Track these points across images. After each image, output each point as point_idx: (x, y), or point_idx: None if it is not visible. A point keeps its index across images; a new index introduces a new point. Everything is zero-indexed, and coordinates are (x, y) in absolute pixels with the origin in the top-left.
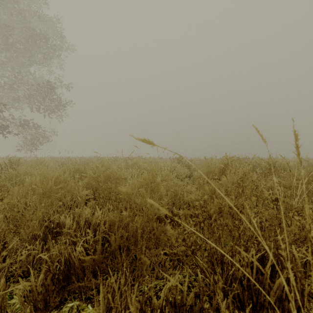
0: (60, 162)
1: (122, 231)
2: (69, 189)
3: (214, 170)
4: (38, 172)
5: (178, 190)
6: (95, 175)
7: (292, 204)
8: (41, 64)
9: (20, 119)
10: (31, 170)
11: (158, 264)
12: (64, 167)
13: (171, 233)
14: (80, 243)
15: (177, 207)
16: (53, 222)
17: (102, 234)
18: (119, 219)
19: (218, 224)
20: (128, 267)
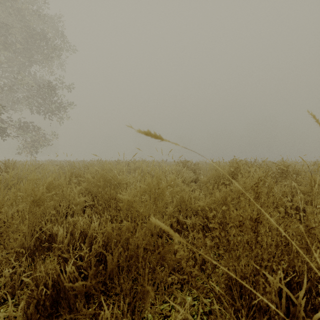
0: (60, 165)
1: (121, 249)
2: (64, 195)
3: (223, 174)
4: (28, 177)
5: (185, 197)
6: (94, 180)
7: (311, 212)
8: (41, 65)
9: (19, 121)
10: (27, 174)
11: (164, 283)
12: (63, 171)
13: (181, 255)
14: (71, 262)
15: (183, 215)
16: (46, 233)
17: (99, 248)
18: (117, 232)
19: (238, 242)
20: (128, 289)
